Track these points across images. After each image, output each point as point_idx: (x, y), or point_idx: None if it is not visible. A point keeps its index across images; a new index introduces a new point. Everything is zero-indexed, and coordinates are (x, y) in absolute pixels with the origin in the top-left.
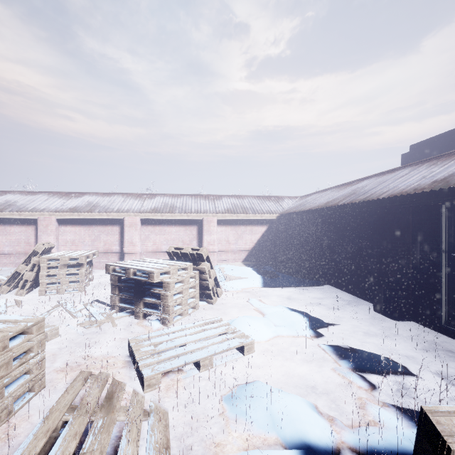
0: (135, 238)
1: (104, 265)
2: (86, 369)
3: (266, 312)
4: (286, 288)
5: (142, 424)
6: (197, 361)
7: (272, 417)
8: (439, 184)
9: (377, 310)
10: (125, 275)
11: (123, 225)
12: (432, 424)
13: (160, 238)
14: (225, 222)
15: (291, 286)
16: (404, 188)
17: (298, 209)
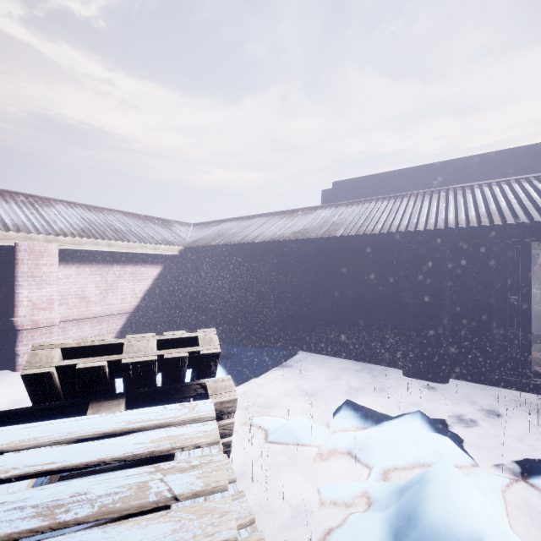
0: None
1: None
2: None
3: (355, 450)
4: (265, 373)
5: None
6: None
7: None
8: (506, 218)
9: (414, 375)
10: None
11: None
12: None
13: None
14: (77, 256)
15: (268, 366)
16: (440, 219)
17: (234, 240)
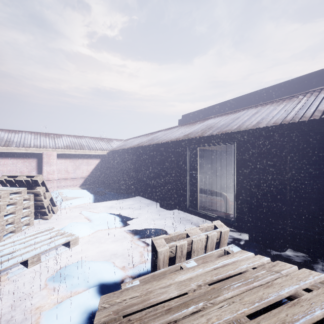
0: None
1: None
2: None
3: (92, 218)
4: (110, 201)
5: None
6: (25, 261)
7: (83, 277)
8: (185, 137)
9: (161, 206)
10: None
11: None
12: (154, 244)
13: None
14: (65, 155)
15: (115, 199)
16: (173, 137)
17: (121, 148)
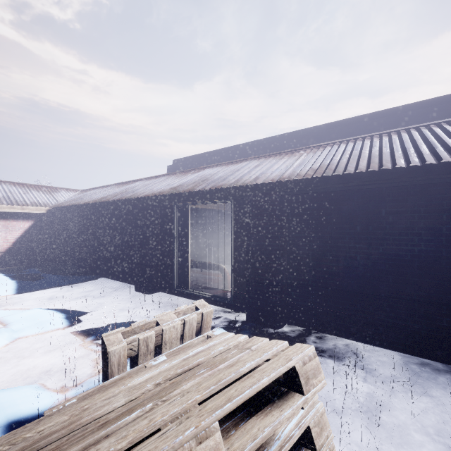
0: None
1: None
2: None
3: (10, 319)
4: (51, 289)
5: None
6: None
7: None
8: (172, 190)
9: (137, 289)
10: None
11: None
12: (104, 342)
13: None
14: None
15: (59, 285)
16: (155, 190)
17: (74, 202)
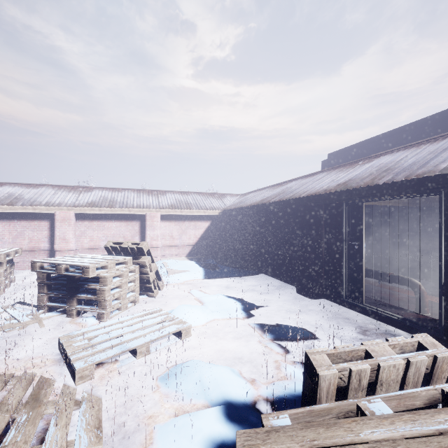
0: (68, 234)
1: (29, 265)
2: (6, 372)
3: (205, 300)
4: (225, 278)
5: (73, 413)
6: (134, 349)
7: (202, 386)
8: (341, 187)
9: (299, 292)
10: (55, 272)
11: (53, 220)
12: (310, 361)
13: (98, 234)
14: (169, 217)
15: (231, 276)
16: (318, 189)
17: (238, 205)
